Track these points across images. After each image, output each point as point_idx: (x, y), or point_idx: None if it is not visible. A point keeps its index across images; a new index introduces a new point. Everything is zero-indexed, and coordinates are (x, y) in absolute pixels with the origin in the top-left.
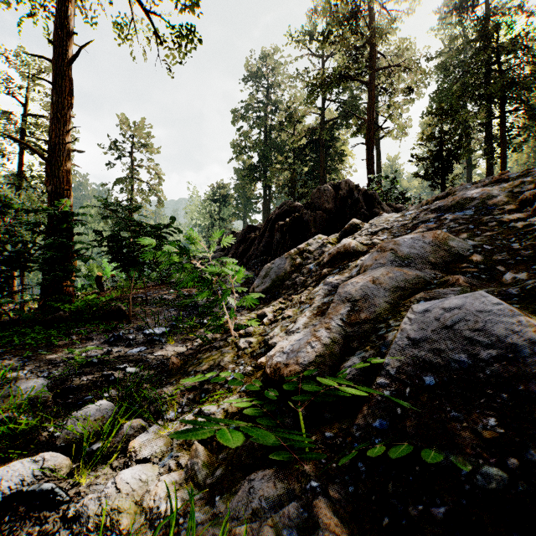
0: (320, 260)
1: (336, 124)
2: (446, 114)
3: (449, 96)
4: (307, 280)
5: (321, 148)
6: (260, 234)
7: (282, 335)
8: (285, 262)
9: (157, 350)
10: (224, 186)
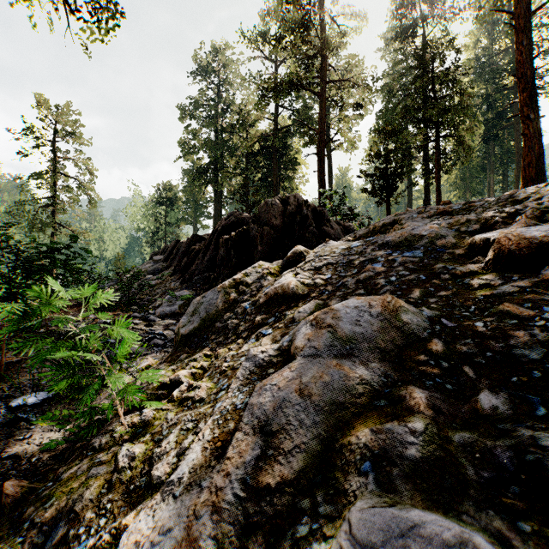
0: (256, 298)
1: (289, 132)
2: (391, 133)
3: (393, 116)
4: (240, 326)
5: (274, 155)
6: (205, 247)
7: (172, 460)
8: (217, 297)
9: (15, 443)
10: (171, 187)
